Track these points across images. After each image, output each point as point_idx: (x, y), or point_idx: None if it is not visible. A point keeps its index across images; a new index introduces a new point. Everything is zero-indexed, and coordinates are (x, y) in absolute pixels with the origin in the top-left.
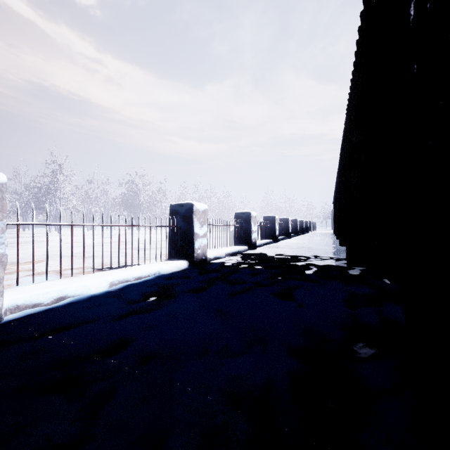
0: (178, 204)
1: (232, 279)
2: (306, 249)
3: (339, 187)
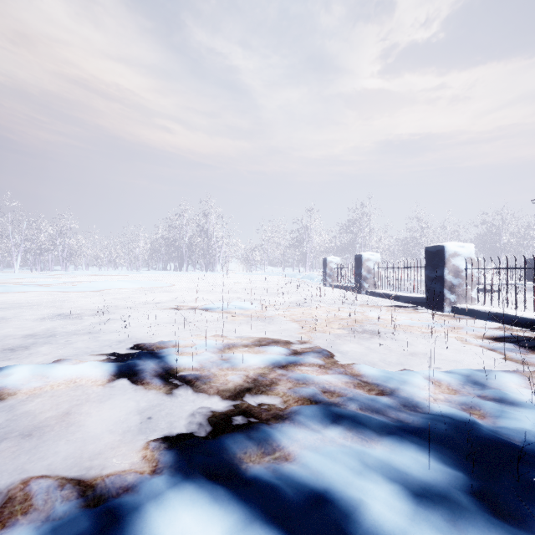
0: (530, 259)
1: None
2: None
3: None
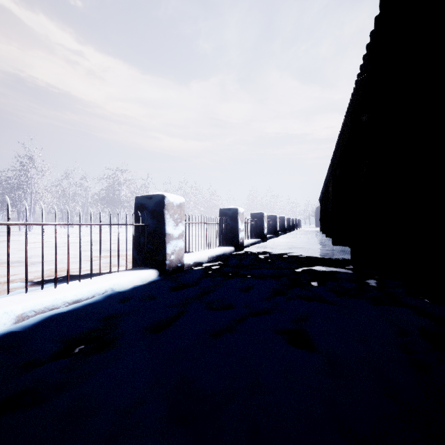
0: (145, 196)
1: (214, 300)
2: (299, 249)
3: (332, 181)
